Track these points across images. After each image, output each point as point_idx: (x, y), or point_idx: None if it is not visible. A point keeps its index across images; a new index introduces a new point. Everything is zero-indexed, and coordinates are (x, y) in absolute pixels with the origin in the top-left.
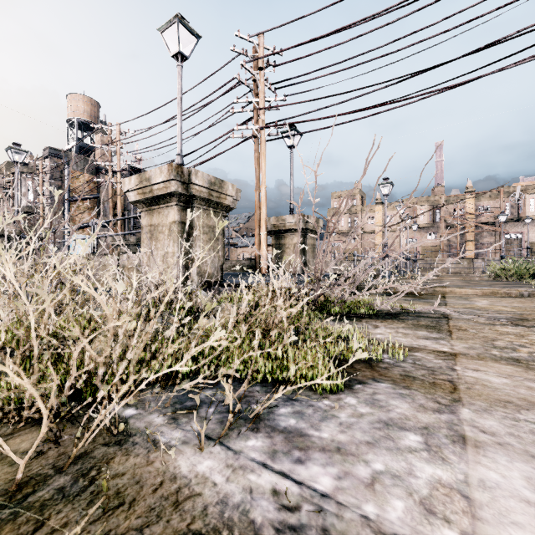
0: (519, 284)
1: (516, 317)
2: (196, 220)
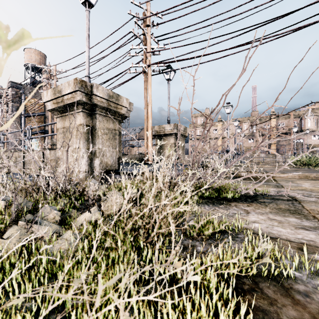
0: (312, 170)
1: None
2: (97, 123)
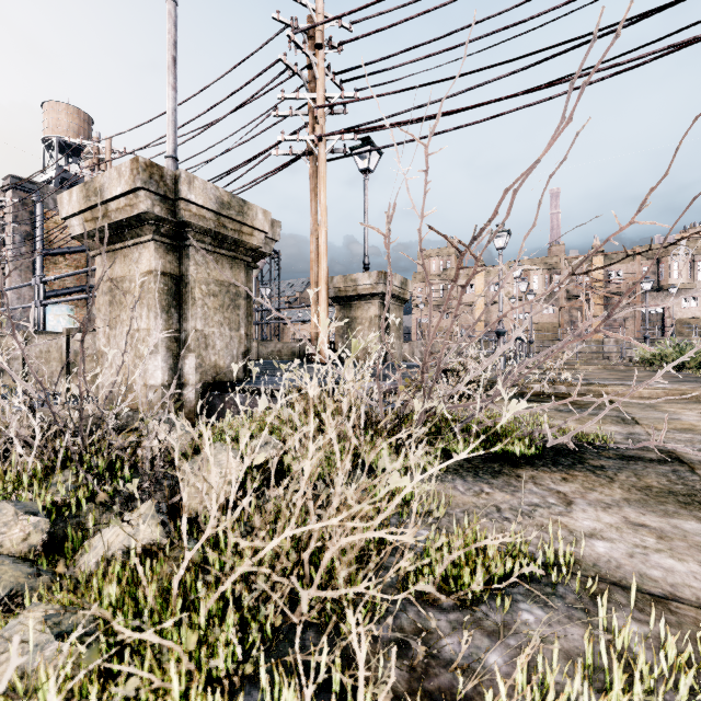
0: (690, 377)
1: None
2: (192, 269)
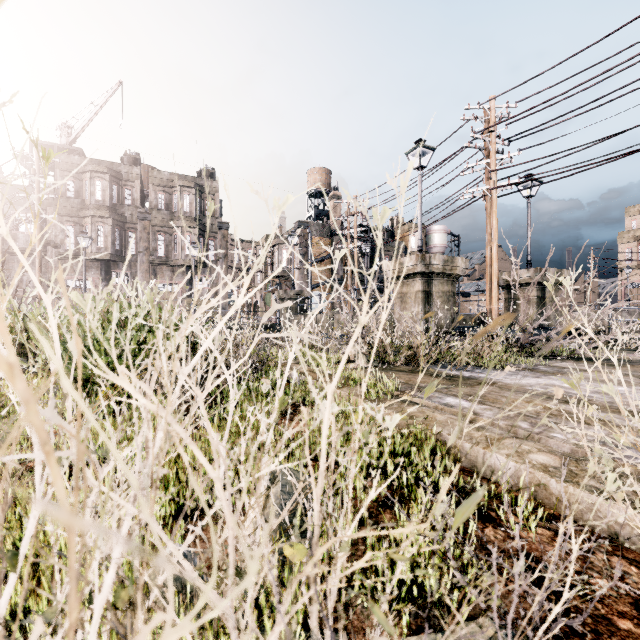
0: None
1: None
2: (433, 288)
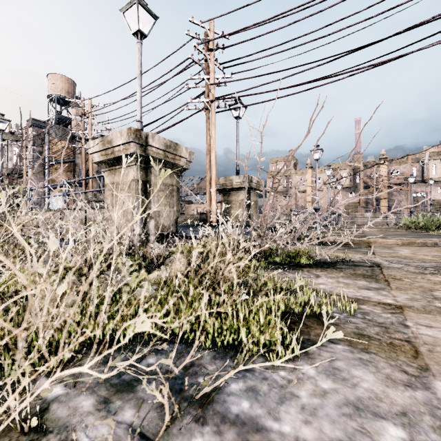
0: (429, 235)
1: (440, 265)
2: (153, 178)
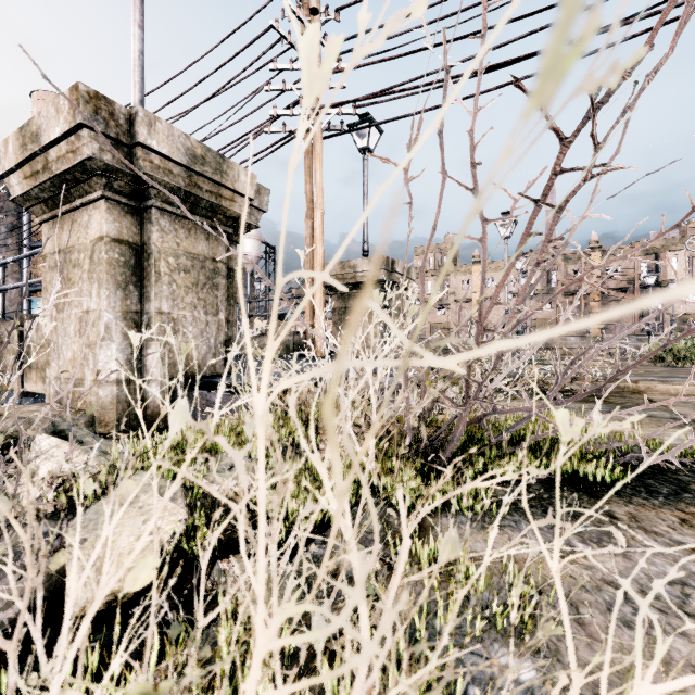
0: None
1: None
2: (156, 237)
